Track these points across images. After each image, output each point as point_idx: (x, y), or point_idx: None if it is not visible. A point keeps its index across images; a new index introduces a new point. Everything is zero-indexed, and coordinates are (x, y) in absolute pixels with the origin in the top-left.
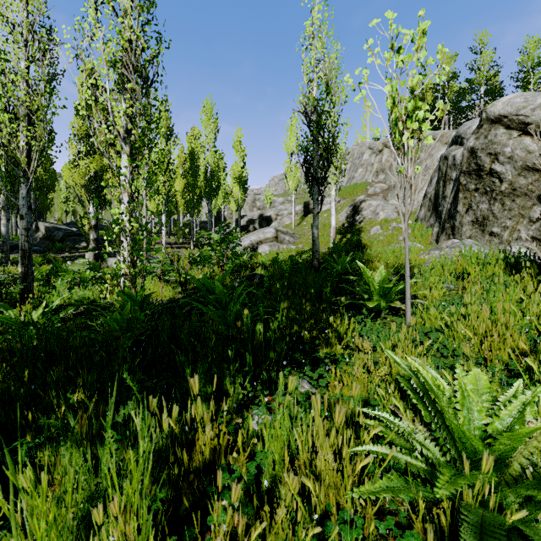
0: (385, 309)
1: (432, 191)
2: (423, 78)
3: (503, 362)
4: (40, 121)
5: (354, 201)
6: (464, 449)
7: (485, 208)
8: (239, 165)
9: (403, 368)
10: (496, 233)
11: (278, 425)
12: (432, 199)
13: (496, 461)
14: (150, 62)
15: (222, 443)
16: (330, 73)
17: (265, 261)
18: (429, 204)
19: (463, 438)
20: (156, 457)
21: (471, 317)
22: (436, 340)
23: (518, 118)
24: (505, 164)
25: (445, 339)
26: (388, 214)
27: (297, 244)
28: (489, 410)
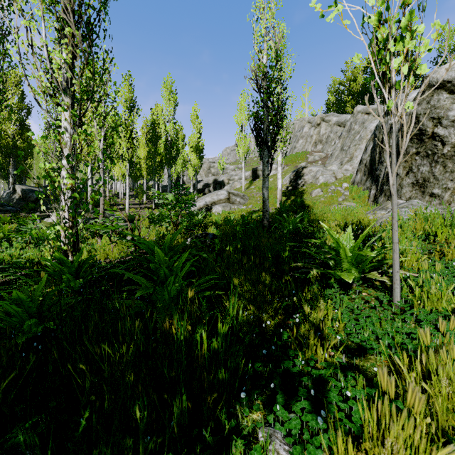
0: (357, 279)
1: (367, 158)
2: None
3: None
4: None
5: (296, 168)
6: None
7: (426, 170)
8: (196, 136)
9: None
10: (437, 194)
11: None
12: (367, 164)
13: None
14: (92, 7)
15: None
16: (279, 41)
17: (218, 220)
18: (365, 170)
19: None
20: None
21: None
22: None
23: None
24: (449, 127)
25: None
26: (327, 178)
27: (246, 205)
28: None
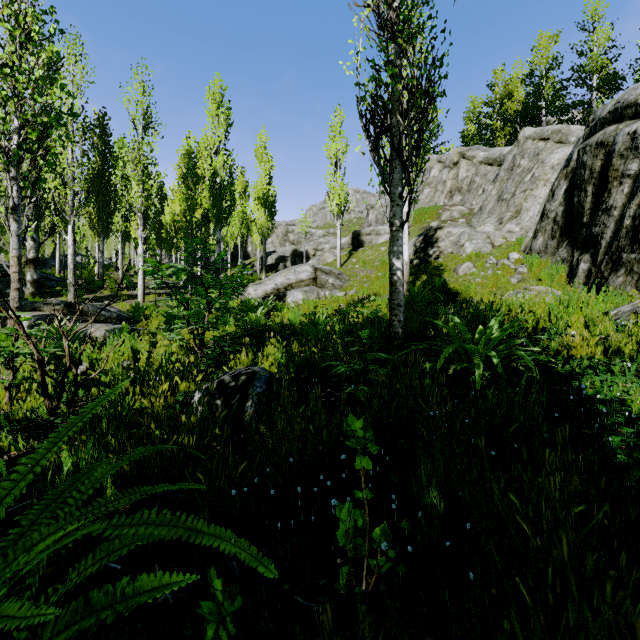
0: None
1: (558, 207)
2: None
3: None
4: None
5: (423, 230)
6: None
7: None
8: (264, 180)
9: None
10: None
11: None
12: (559, 219)
13: None
14: None
15: None
16: None
17: (295, 320)
18: (554, 228)
19: None
20: None
21: None
22: None
23: None
24: None
25: None
26: (478, 246)
27: (345, 290)
28: None
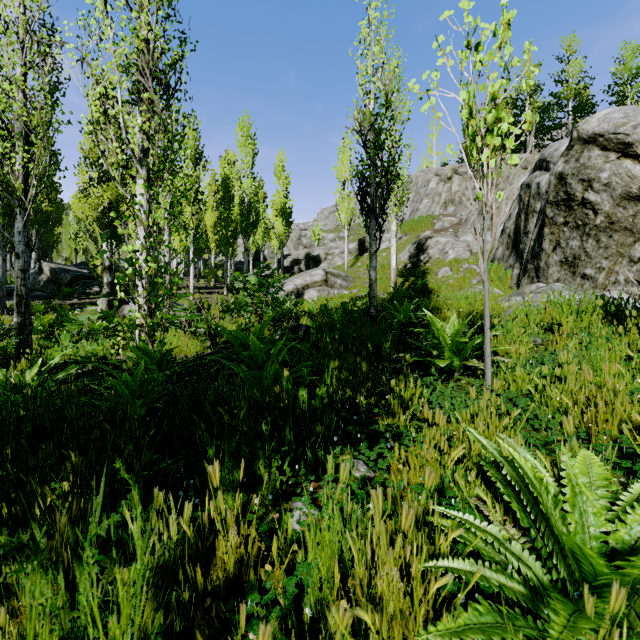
0: (459, 369)
1: (511, 226)
2: (506, 83)
3: (611, 437)
4: (40, 140)
5: (418, 238)
6: (578, 567)
7: (576, 245)
8: (282, 194)
9: (492, 454)
10: (590, 276)
11: (325, 527)
12: (511, 235)
13: (626, 587)
14: (172, 67)
15: (251, 552)
16: (390, 83)
17: (313, 309)
18: (508, 242)
19: (578, 553)
20: (162, 573)
21: (566, 379)
22: (524, 408)
23: (617, 137)
24: (601, 192)
25: (536, 408)
26: (459, 253)
27: (350, 289)
28: (609, 511)
